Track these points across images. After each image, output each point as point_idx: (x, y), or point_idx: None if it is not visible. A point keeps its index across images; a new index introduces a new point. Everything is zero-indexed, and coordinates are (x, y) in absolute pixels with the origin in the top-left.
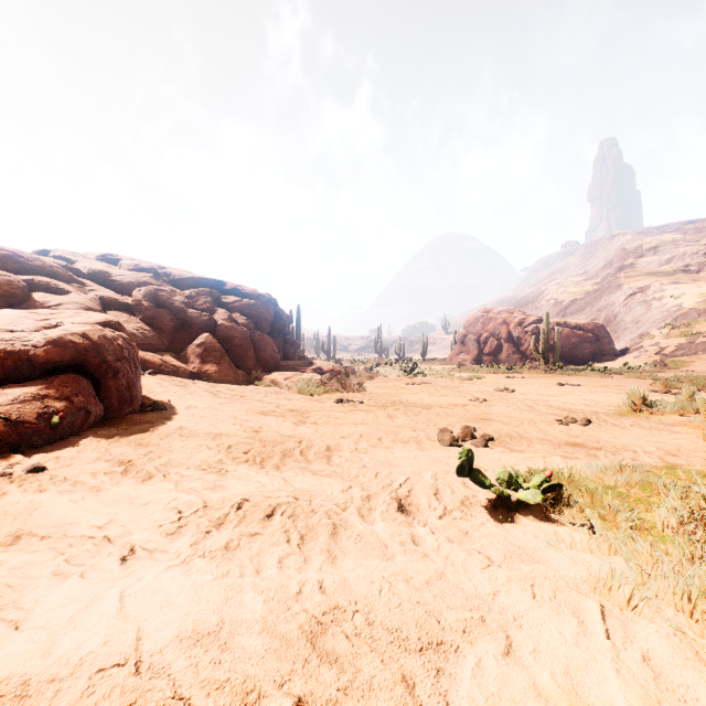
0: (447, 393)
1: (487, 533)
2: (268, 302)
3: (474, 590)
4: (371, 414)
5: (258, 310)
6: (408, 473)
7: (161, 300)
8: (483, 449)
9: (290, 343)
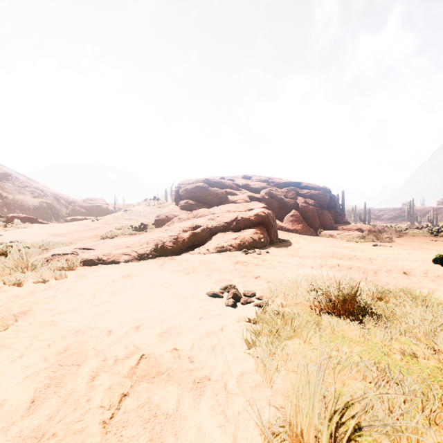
0: None
1: None
2: (326, 191)
3: (428, 287)
4: (396, 251)
5: (320, 196)
6: (412, 268)
7: (272, 195)
8: None
9: (338, 214)
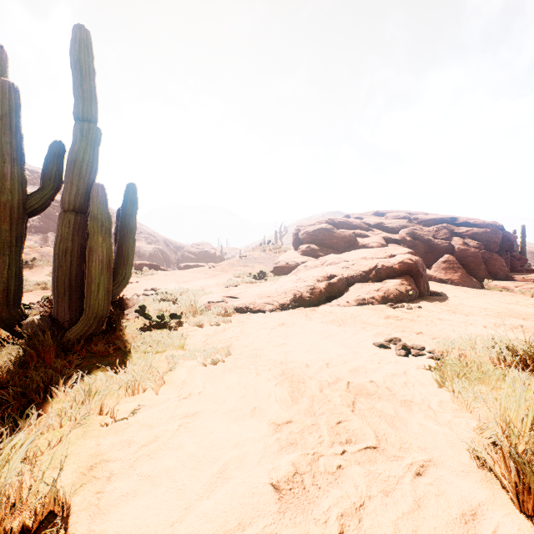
0: None
1: None
2: (496, 229)
3: None
4: None
5: (487, 235)
6: None
7: (415, 235)
8: None
9: (516, 259)
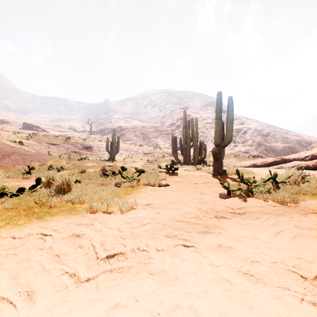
0: None
1: None
2: None
3: None
4: None
5: None
6: None
7: None
8: None
9: None
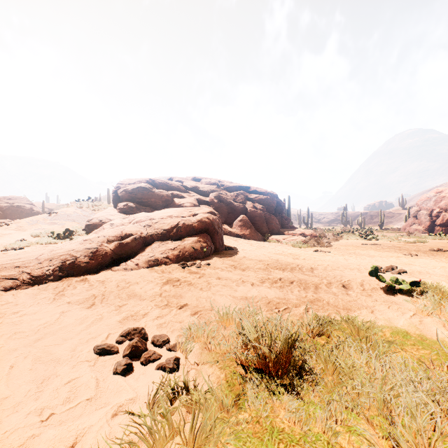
0: (389, 250)
1: (380, 296)
2: (273, 196)
3: (366, 305)
4: (334, 257)
5: (268, 201)
6: (350, 279)
7: (221, 199)
8: (396, 275)
9: (285, 219)
